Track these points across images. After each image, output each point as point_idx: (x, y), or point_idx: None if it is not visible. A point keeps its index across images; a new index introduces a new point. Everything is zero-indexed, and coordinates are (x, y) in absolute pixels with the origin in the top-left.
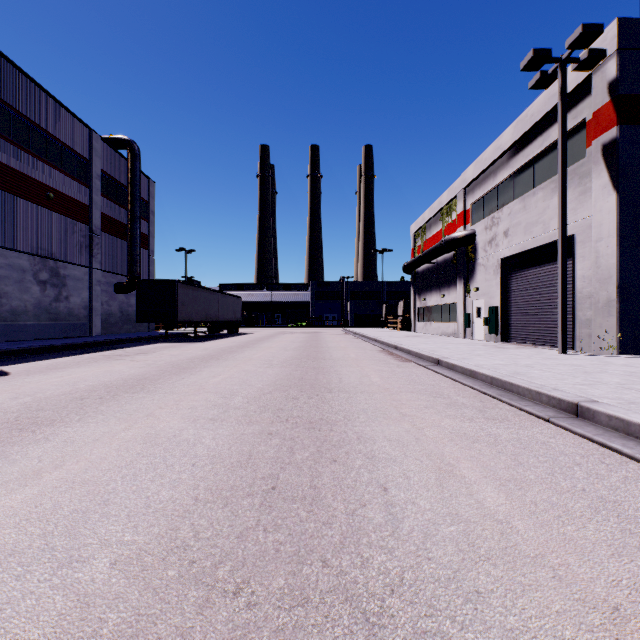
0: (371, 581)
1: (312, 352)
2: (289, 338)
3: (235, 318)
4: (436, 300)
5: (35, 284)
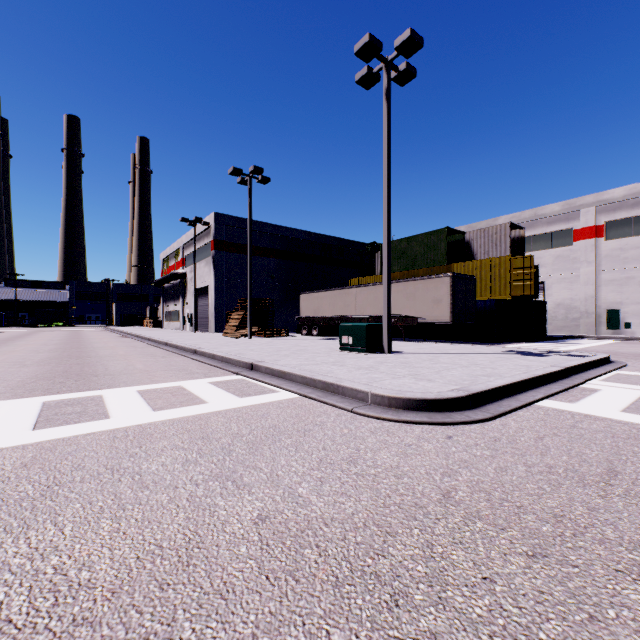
0: (88, 347)
1: (76, 337)
2: (53, 333)
3: None
4: (173, 307)
5: None
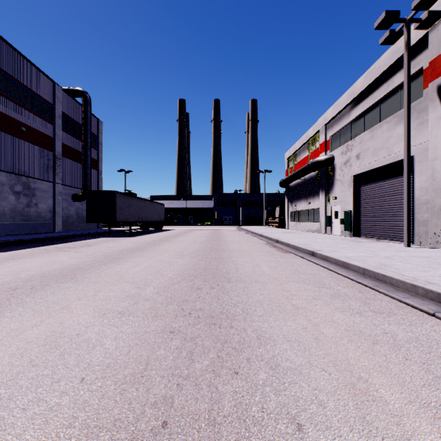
0: None
1: (214, 245)
2: (198, 233)
3: (160, 219)
4: (304, 206)
5: (11, 194)
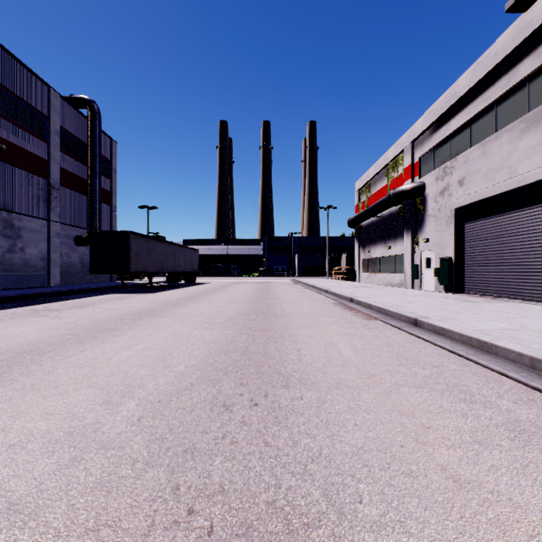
0: None
1: (262, 305)
2: (241, 288)
3: (192, 269)
4: (381, 252)
5: None
